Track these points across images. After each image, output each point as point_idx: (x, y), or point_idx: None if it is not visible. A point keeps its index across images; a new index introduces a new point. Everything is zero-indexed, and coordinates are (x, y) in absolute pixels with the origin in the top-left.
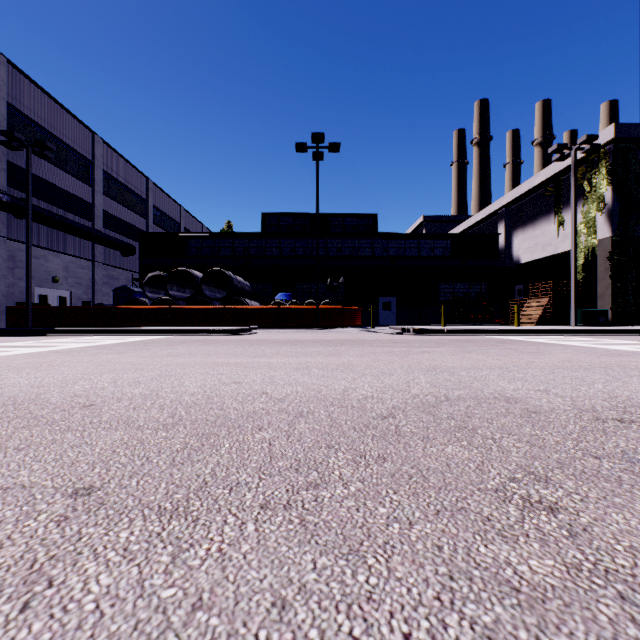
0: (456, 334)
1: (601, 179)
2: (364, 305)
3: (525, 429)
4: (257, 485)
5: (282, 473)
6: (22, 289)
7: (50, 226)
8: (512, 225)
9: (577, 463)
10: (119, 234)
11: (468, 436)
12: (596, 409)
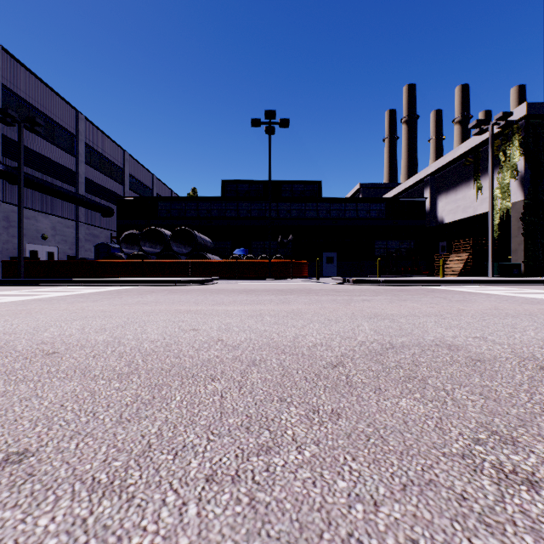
0: (390, 284)
1: (514, 150)
2: (310, 259)
3: (474, 379)
4: (204, 449)
5: (232, 433)
6: (15, 245)
7: (39, 191)
8: (437, 190)
9: (539, 420)
10: (100, 198)
11: (420, 387)
12: (537, 357)
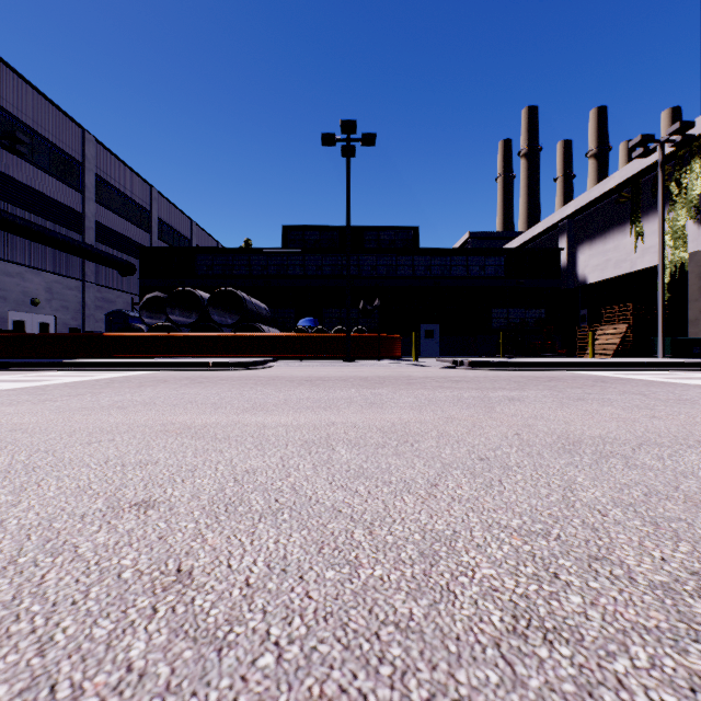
0: (525, 368)
1: (694, 178)
2: (403, 333)
3: None
4: None
5: None
6: None
7: (26, 237)
8: (577, 239)
9: None
10: (116, 250)
11: None
12: None
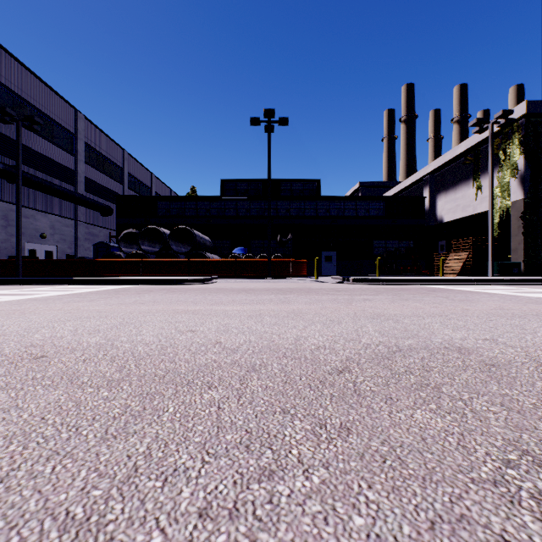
0: (390, 283)
1: (514, 149)
2: (309, 258)
3: (492, 387)
4: (198, 473)
5: (230, 452)
6: (14, 244)
7: (38, 190)
8: (436, 189)
9: None
10: (99, 197)
11: (434, 396)
12: None
